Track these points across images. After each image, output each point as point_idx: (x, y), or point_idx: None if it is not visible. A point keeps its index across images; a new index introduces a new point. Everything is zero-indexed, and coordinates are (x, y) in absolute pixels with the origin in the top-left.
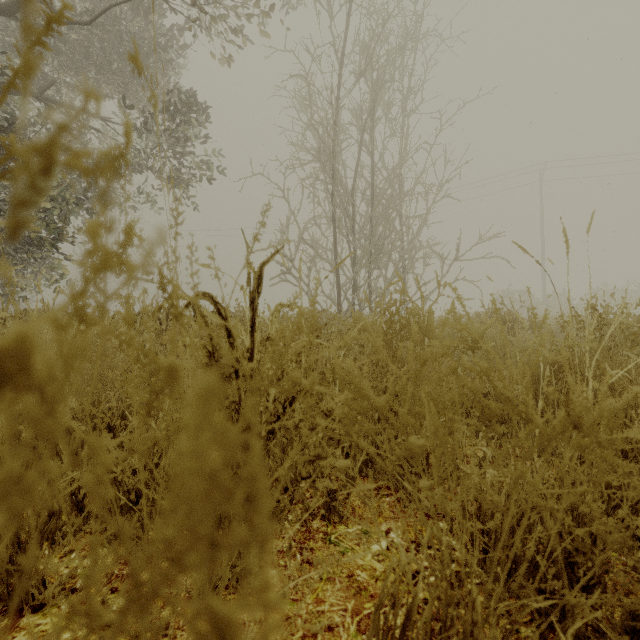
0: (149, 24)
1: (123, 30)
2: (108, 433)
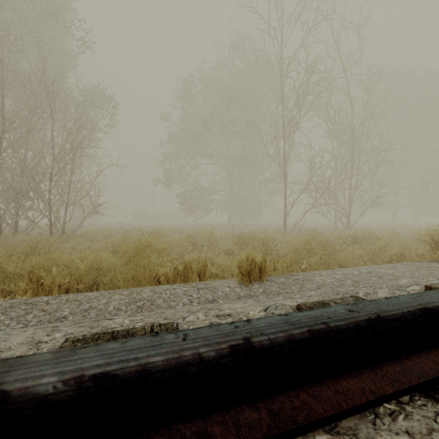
0: None
1: None
2: None
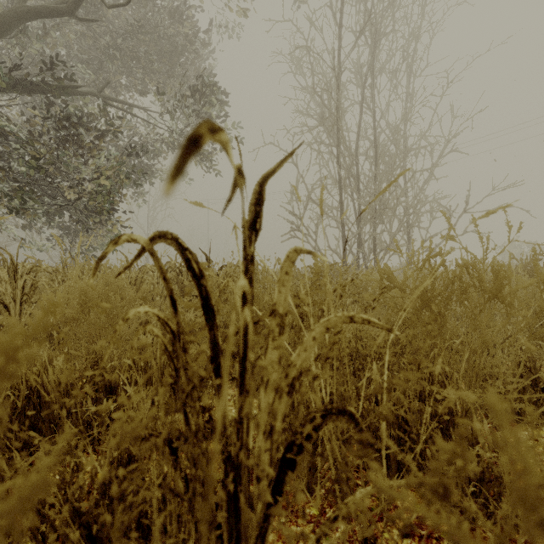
0: (182, 27)
1: (162, 35)
2: (110, 394)
